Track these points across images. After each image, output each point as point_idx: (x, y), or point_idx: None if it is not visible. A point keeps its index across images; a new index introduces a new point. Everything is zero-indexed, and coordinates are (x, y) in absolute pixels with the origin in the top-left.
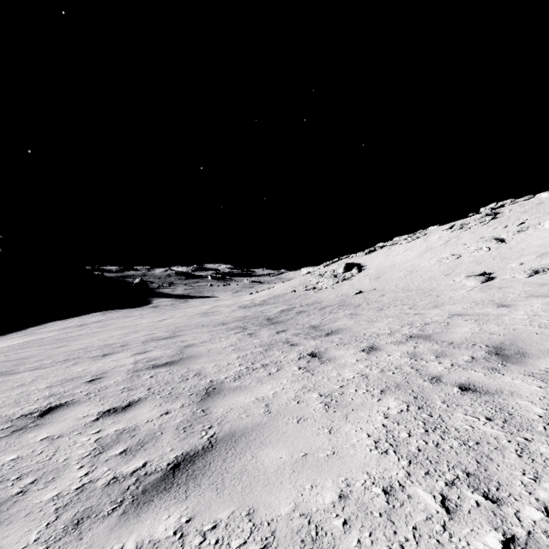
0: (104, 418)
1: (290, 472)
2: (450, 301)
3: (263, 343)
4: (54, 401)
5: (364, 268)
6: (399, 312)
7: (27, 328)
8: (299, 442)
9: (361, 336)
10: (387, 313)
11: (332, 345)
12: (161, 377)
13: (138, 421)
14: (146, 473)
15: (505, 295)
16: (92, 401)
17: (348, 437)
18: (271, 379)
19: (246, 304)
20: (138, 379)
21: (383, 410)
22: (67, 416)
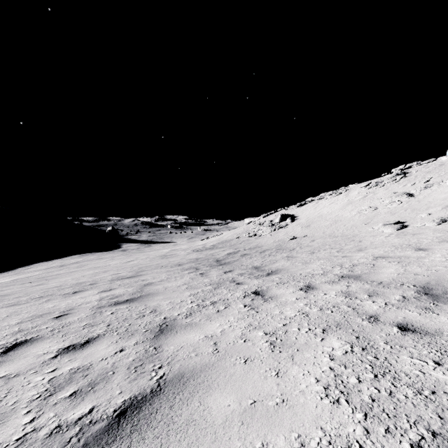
0: (62, 355)
1: (238, 424)
2: (372, 245)
3: (213, 282)
4: (20, 337)
5: (297, 218)
6: (328, 255)
7: (16, 268)
8: (247, 386)
9: (298, 276)
10: (318, 256)
11: (273, 284)
12: (121, 313)
13: (93, 359)
14: (91, 421)
15: (420, 240)
16: (54, 338)
17: (296, 381)
18: (219, 316)
19: (199, 248)
20: (100, 315)
21: (327, 351)
22: (28, 353)
